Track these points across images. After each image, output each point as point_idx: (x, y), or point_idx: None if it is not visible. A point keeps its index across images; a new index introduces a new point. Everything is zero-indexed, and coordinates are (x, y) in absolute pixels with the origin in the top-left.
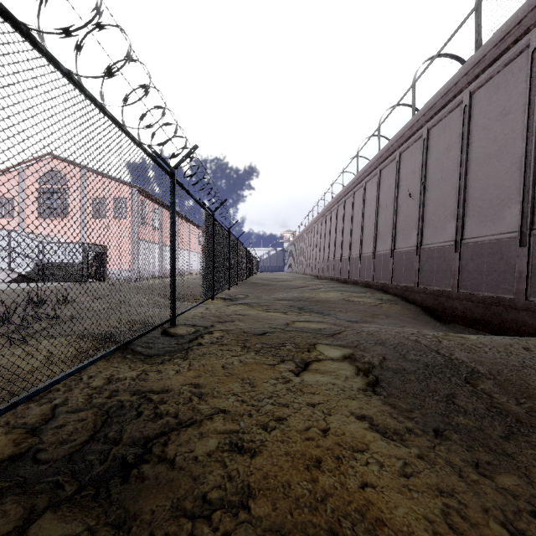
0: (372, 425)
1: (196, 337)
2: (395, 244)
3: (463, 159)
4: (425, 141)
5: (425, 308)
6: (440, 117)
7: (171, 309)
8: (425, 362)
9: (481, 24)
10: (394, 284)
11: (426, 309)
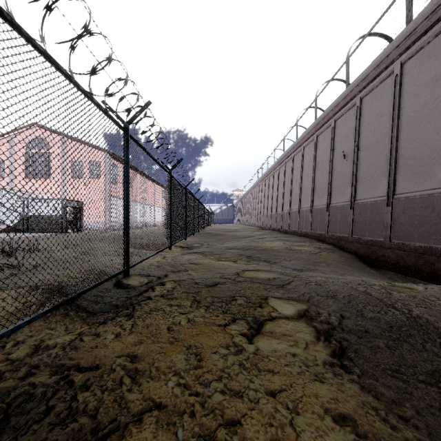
0: (358, 435)
1: (147, 290)
2: (331, 199)
3: (394, 123)
4: (358, 109)
5: (359, 256)
6: (373, 87)
7: (125, 260)
8: (386, 321)
9: (411, 1)
10: (330, 234)
11: (360, 257)
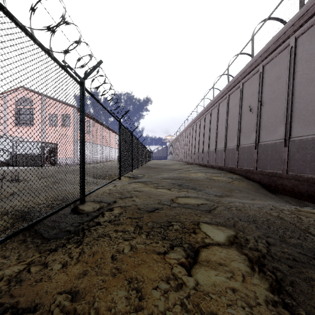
0: None
1: (97, 215)
2: (240, 142)
3: (290, 83)
4: (261, 74)
5: (262, 184)
6: (272, 57)
7: (81, 190)
8: (309, 248)
9: None
10: (239, 168)
11: (263, 185)
